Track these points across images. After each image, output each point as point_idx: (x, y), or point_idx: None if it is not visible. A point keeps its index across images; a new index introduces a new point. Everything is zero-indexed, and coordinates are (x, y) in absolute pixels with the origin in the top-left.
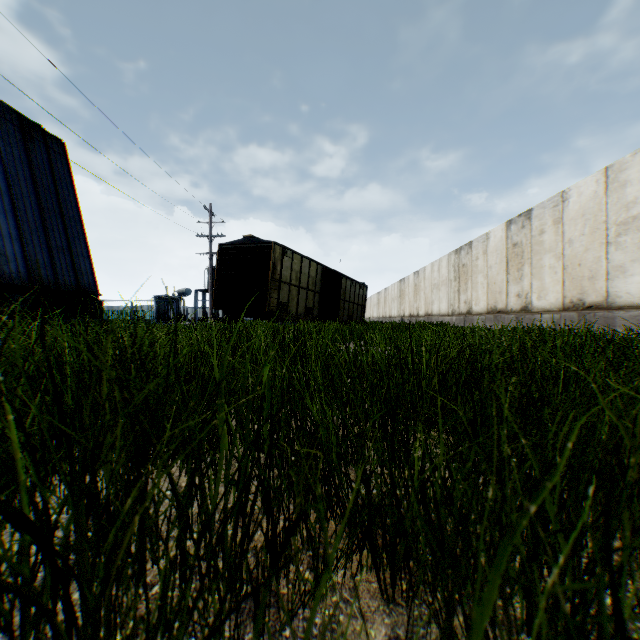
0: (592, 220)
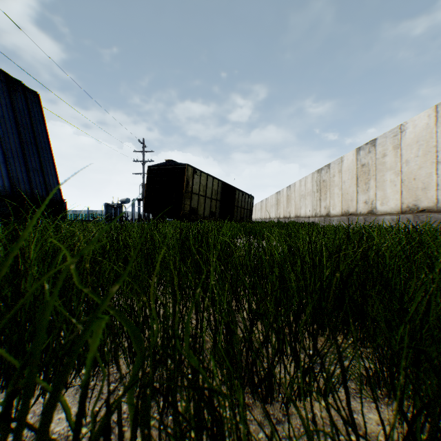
0: (425, 145)
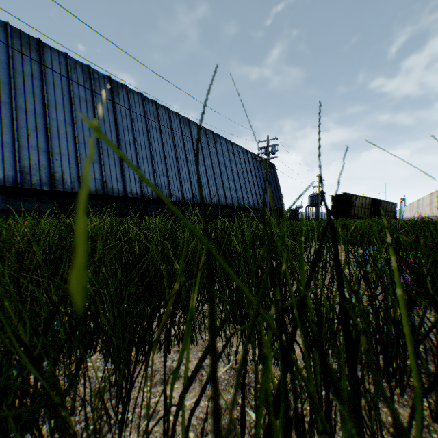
0: None
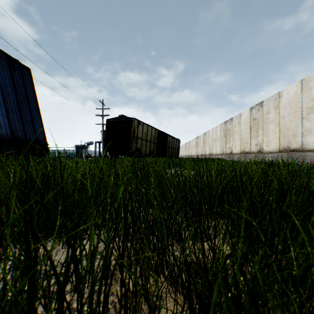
0: (294, 106)
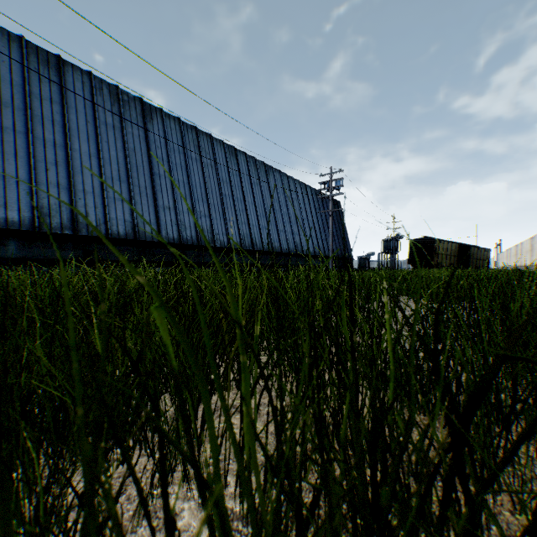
0: None
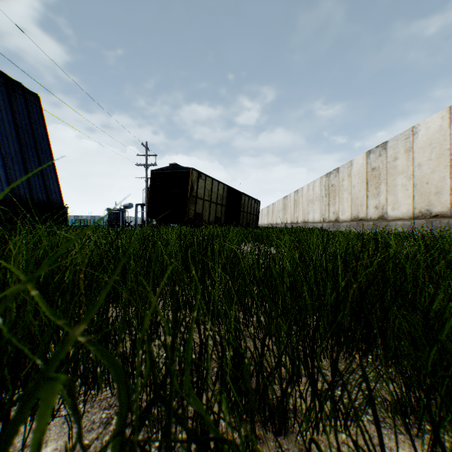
0: (438, 148)
